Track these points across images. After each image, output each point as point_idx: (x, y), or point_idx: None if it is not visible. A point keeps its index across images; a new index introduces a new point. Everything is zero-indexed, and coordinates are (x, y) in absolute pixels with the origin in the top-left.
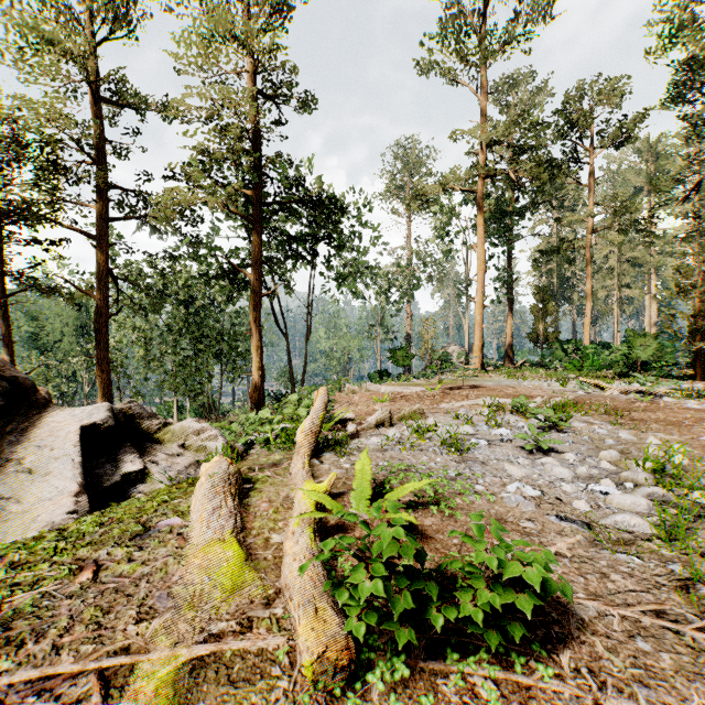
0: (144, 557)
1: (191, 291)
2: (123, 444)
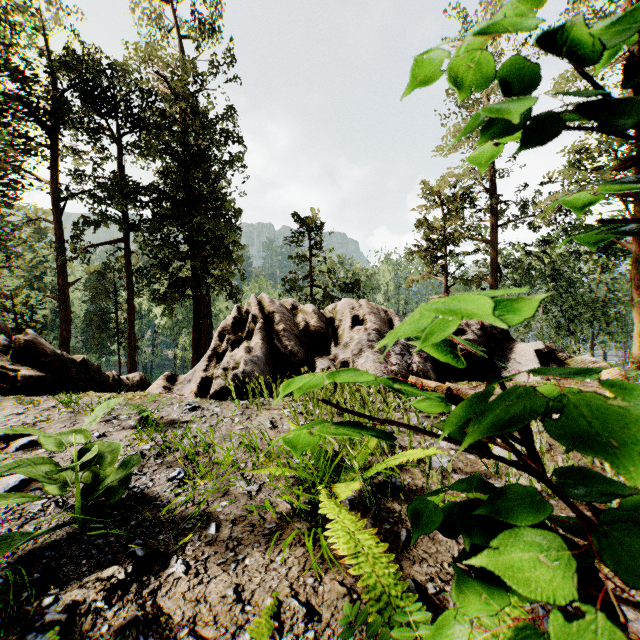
0: (584, 388)
1: (558, 265)
2: (549, 362)
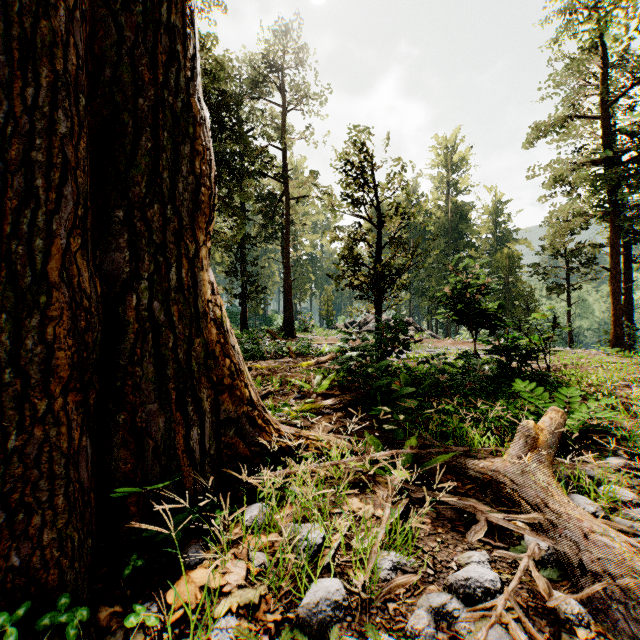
0: None
1: None
2: None
